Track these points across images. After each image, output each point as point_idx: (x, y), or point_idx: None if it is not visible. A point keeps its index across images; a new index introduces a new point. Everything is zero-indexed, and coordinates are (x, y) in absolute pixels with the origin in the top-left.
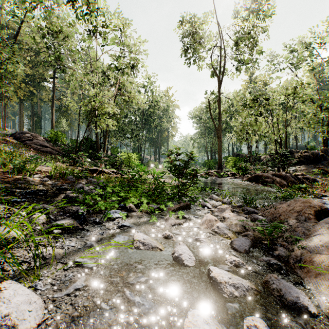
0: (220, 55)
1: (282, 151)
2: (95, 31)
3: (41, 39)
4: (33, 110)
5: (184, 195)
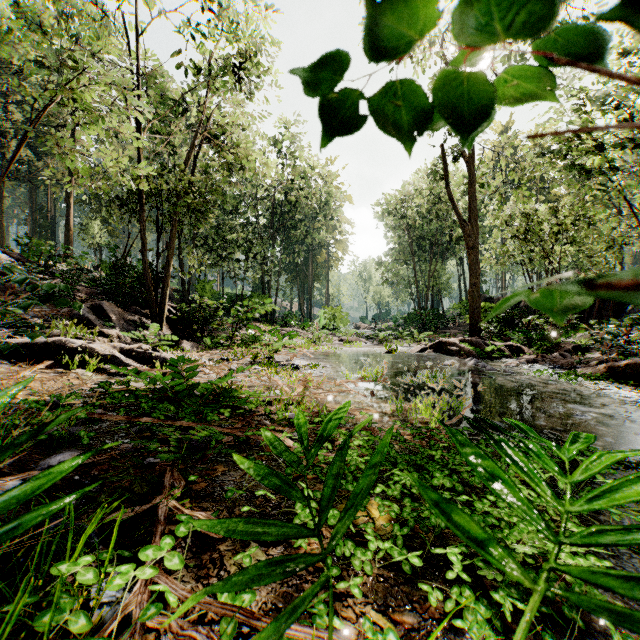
0: None
1: None
2: None
3: None
4: (33, 201)
5: None
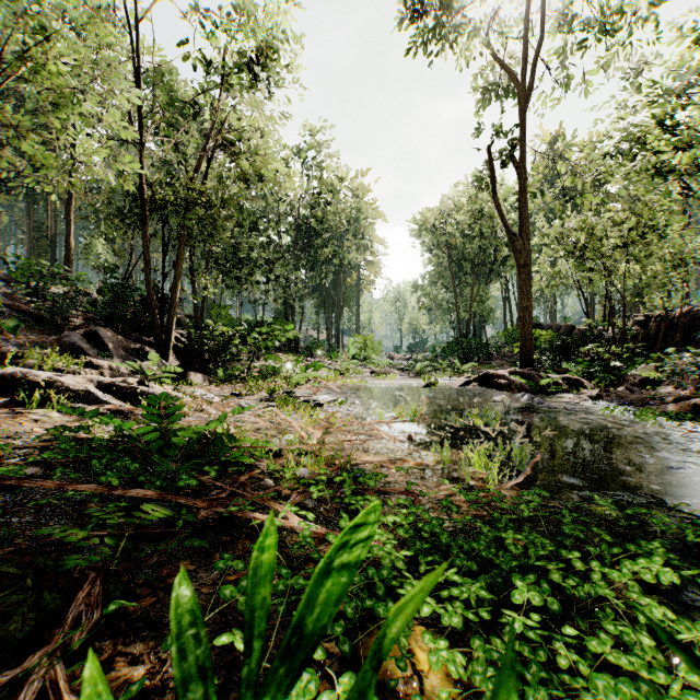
0: (528, 4)
1: None
2: None
3: None
4: (30, 218)
5: None
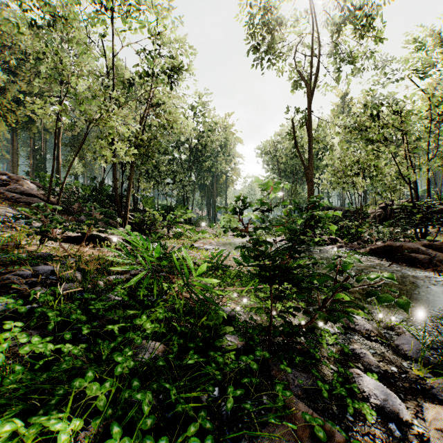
0: (312, 48)
1: (425, 203)
2: (110, 8)
3: (29, 27)
4: (33, 144)
5: (292, 347)
